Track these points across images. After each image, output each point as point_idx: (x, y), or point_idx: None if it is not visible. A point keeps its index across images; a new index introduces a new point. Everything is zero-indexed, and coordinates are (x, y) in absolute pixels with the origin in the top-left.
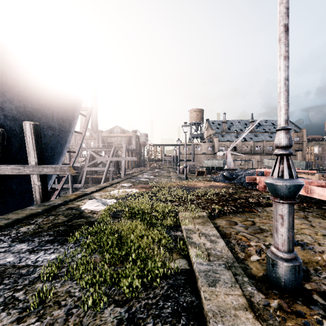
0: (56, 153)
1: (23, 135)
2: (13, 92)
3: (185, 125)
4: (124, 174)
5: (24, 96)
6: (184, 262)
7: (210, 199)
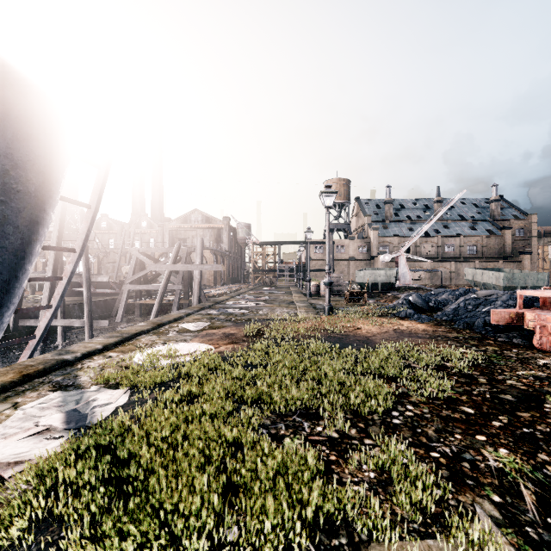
0: (4, 250)
1: None
2: None
3: (327, 191)
4: (198, 300)
5: None
6: None
7: (439, 397)
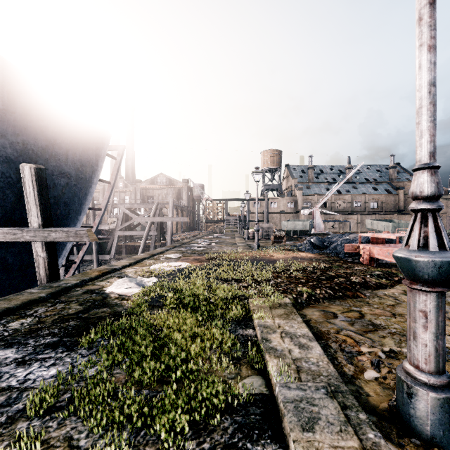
0: (72, 211)
1: (22, 185)
2: (6, 121)
3: (256, 171)
4: (171, 241)
5: (23, 127)
6: (259, 382)
7: (294, 277)
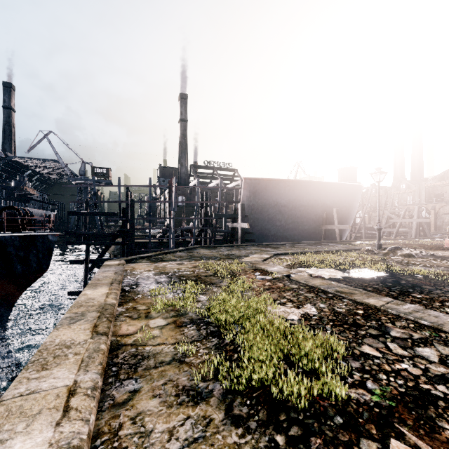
0: (347, 219)
1: (332, 212)
2: (329, 197)
3: None
4: (414, 235)
5: (333, 197)
6: None
7: (426, 245)
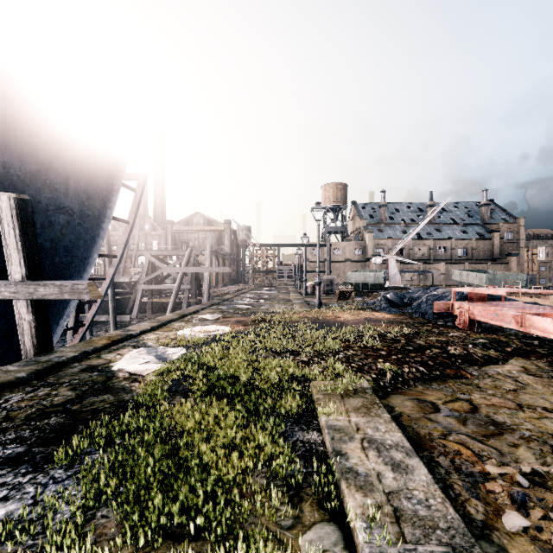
0: (76, 258)
1: None
2: None
3: (317, 208)
4: (208, 297)
5: (4, 144)
6: (334, 537)
7: (371, 348)
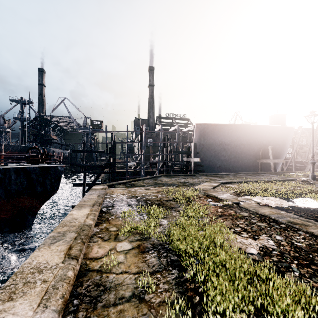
0: (280, 154)
1: (267, 149)
2: (265, 137)
3: None
4: None
5: (268, 137)
6: None
7: None
